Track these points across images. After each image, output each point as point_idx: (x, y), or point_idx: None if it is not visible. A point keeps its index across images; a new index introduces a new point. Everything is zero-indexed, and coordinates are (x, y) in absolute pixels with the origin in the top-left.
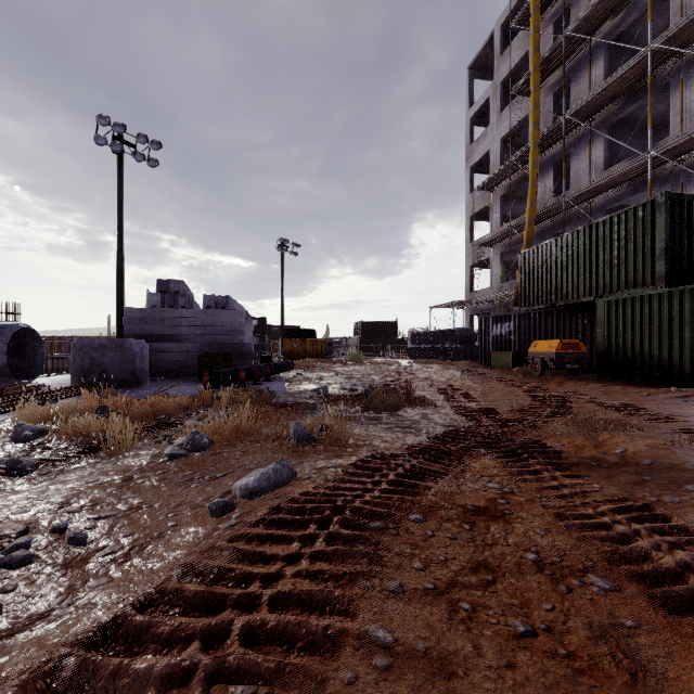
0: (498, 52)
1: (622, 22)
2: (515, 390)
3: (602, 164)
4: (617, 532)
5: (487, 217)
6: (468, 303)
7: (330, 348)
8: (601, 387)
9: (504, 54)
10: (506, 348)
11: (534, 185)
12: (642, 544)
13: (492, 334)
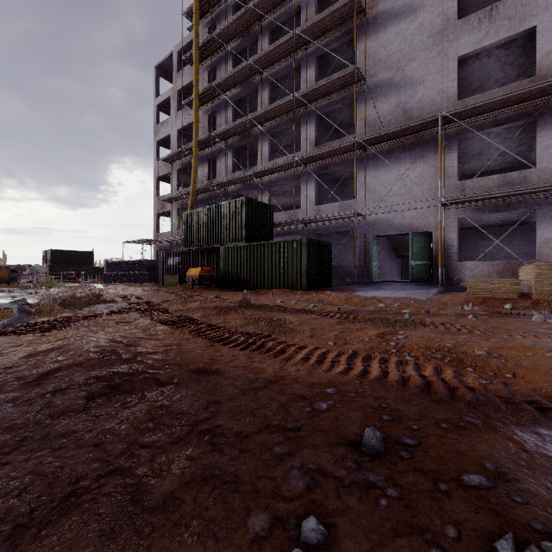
0: (176, 68)
1: (240, 94)
2: (171, 295)
3: (231, 169)
4: (165, 318)
5: (170, 180)
6: (155, 241)
7: (14, 274)
8: (219, 293)
9: (180, 73)
10: (177, 273)
11: (195, 170)
12: (169, 318)
13: (168, 264)
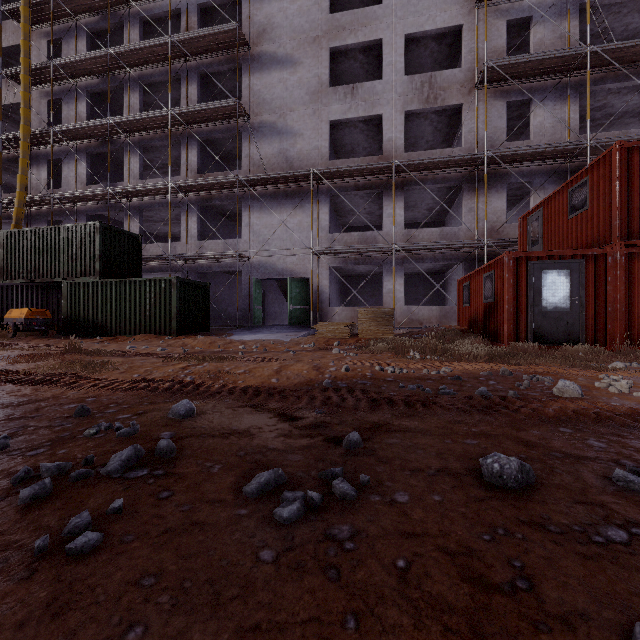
0: None
1: (99, 86)
2: None
3: (86, 180)
4: None
5: None
6: None
7: None
8: (57, 341)
9: None
10: None
11: (24, 173)
12: None
13: None
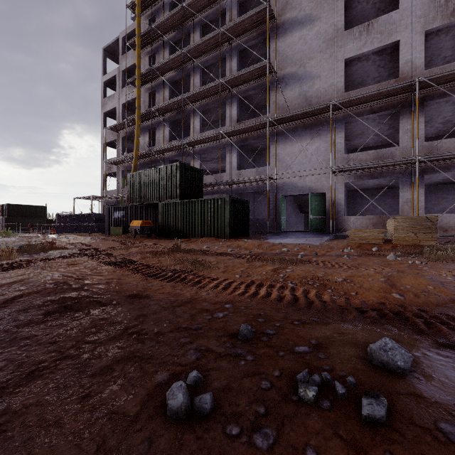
0: (121, 52)
1: (176, 77)
2: (116, 243)
3: (168, 138)
4: (109, 260)
5: (115, 146)
6: (102, 197)
7: None
8: (157, 241)
9: (125, 56)
10: (121, 225)
11: (138, 139)
12: (113, 260)
13: (114, 217)
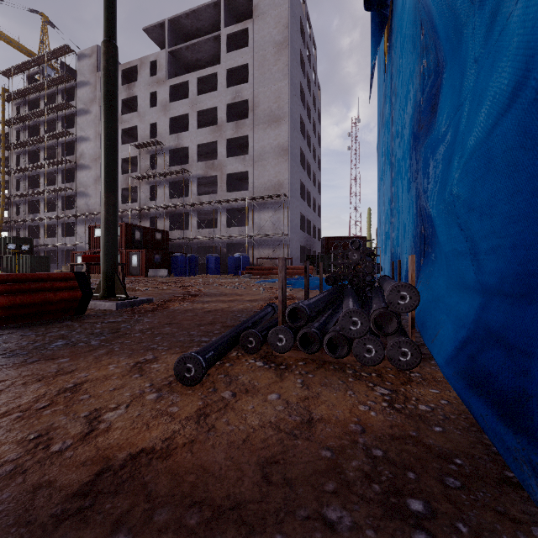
0: None
1: (32, 174)
2: None
3: (28, 212)
4: None
5: None
6: None
7: None
8: None
9: (0, 148)
10: None
11: (2, 213)
12: None
13: None
